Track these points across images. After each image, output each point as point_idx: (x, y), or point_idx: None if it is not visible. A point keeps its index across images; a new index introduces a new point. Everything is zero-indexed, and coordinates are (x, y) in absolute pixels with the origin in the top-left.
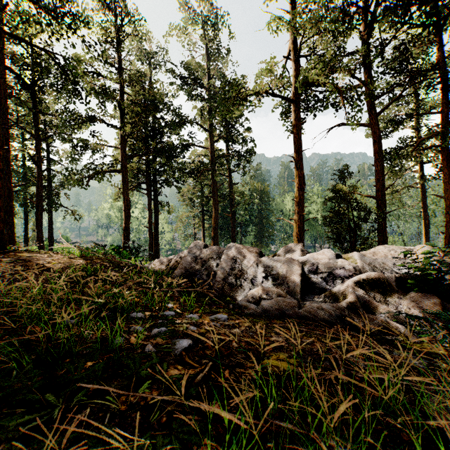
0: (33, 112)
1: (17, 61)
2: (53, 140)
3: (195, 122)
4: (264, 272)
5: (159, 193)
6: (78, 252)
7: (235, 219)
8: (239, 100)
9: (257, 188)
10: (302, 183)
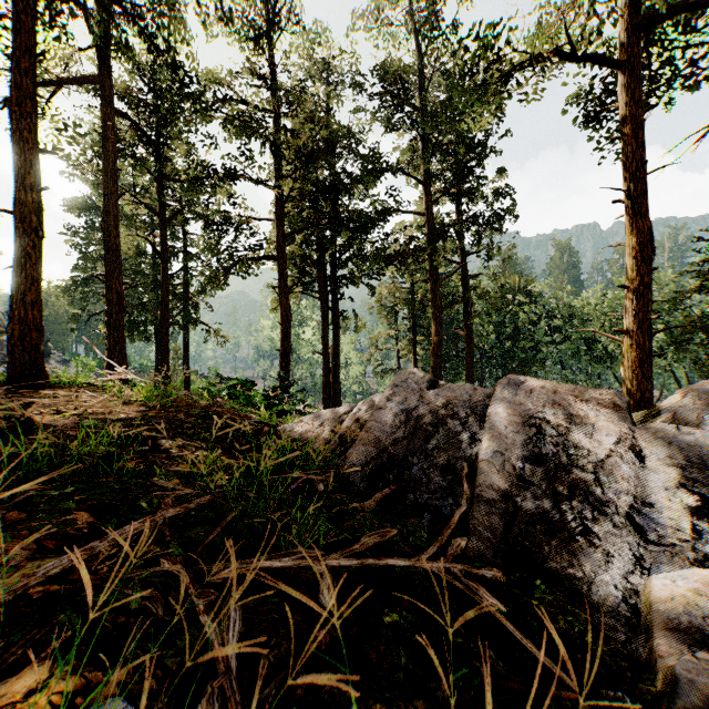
0: (156, 178)
1: (131, 100)
2: (185, 220)
3: (400, 169)
4: (689, 488)
5: (340, 297)
6: (145, 389)
7: (472, 339)
8: (493, 85)
9: (512, 286)
10: (647, 248)
